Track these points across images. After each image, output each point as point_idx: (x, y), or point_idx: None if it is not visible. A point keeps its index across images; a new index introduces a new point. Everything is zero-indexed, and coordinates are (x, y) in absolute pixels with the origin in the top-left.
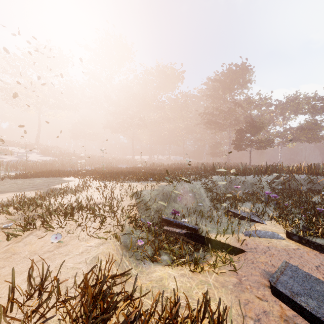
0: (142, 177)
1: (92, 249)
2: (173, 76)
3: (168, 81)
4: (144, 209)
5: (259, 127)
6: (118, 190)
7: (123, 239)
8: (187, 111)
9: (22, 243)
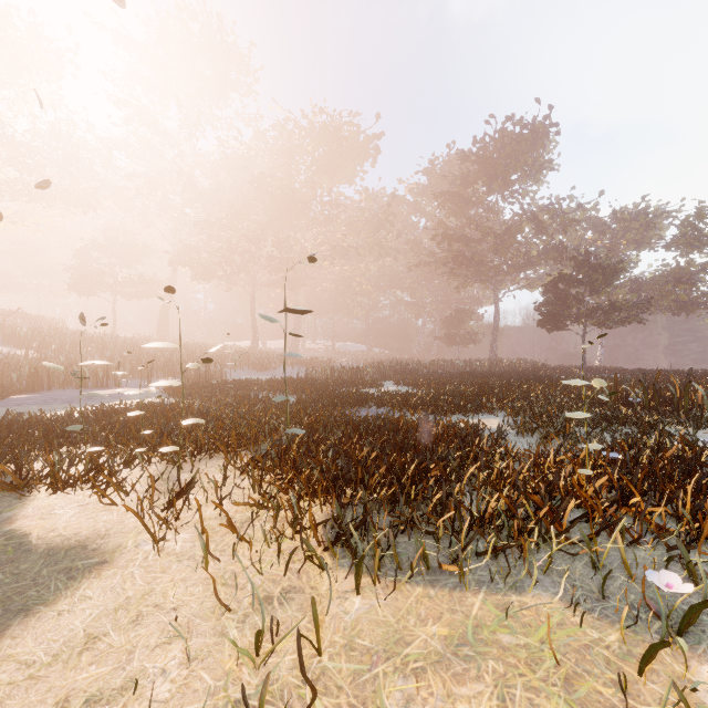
0: None
1: None
2: (354, 146)
3: (343, 156)
4: None
5: (612, 272)
6: None
7: None
8: (389, 231)
9: None
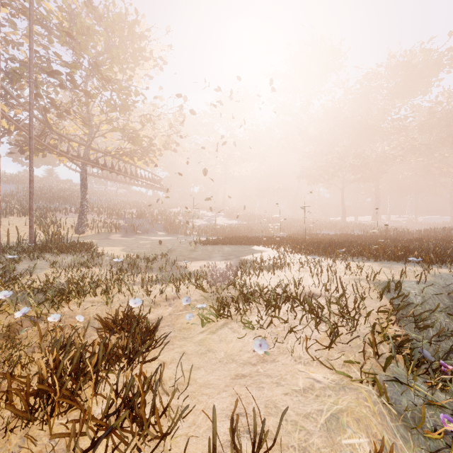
0: (382, 253)
1: (325, 392)
2: (427, 65)
3: (415, 78)
4: (410, 323)
5: None
6: (341, 274)
7: (390, 392)
8: None
9: (216, 335)
